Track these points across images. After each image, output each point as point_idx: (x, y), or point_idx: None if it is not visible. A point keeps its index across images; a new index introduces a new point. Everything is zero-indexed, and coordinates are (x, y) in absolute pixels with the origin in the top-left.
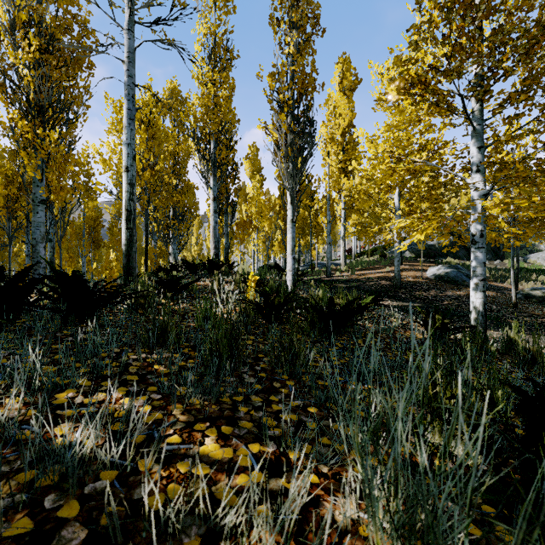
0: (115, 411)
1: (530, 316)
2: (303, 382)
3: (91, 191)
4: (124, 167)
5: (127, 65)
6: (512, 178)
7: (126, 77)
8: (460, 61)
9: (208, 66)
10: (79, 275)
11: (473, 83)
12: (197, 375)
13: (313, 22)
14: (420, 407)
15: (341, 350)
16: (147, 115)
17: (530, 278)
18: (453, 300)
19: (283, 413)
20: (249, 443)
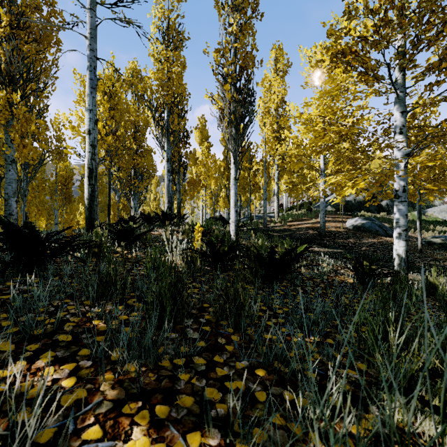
0: (30, 388)
1: (433, 260)
2: (248, 336)
3: (62, 153)
4: (87, 130)
5: (89, 40)
6: (438, 136)
7: (88, 50)
8: (391, 28)
9: (162, 45)
10: (31, 226)
11: (396, 55)
12: (136, 334)
13: (253, 6)
14: (369, 362)
15: (283, 297)
16: (110, 87)
17: (430, 228)
18: (369, 246)
19: (229, 379)
20: (188, 431)
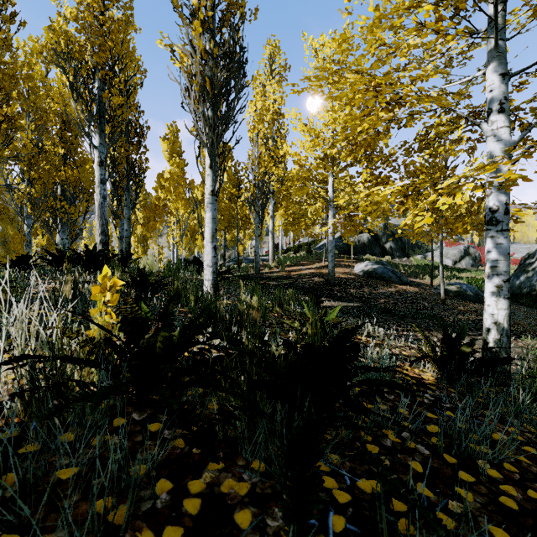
0: None
1: (460, 313)
2: None
3: None
4: None
5: None
6: None
7: None
8: None
9: None
10: None
11: None
12: None
13: None
14: None
15: (355, 532)
16: None
17: (436, 274)
18: (388, 297)
19: None
20: None
